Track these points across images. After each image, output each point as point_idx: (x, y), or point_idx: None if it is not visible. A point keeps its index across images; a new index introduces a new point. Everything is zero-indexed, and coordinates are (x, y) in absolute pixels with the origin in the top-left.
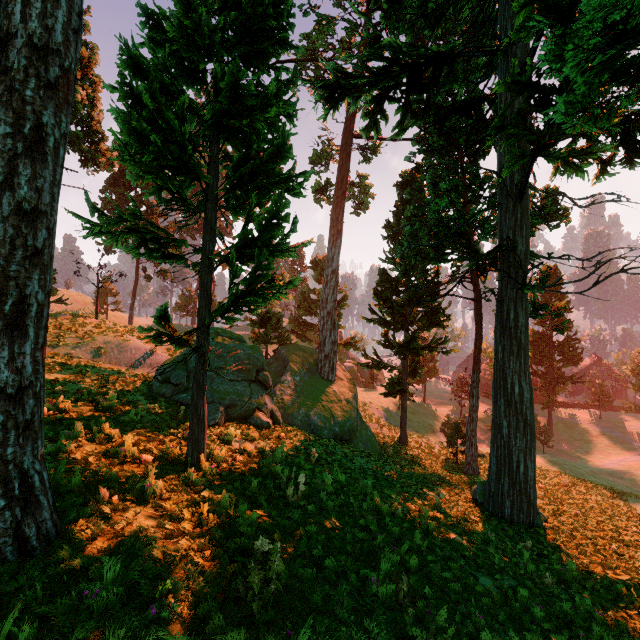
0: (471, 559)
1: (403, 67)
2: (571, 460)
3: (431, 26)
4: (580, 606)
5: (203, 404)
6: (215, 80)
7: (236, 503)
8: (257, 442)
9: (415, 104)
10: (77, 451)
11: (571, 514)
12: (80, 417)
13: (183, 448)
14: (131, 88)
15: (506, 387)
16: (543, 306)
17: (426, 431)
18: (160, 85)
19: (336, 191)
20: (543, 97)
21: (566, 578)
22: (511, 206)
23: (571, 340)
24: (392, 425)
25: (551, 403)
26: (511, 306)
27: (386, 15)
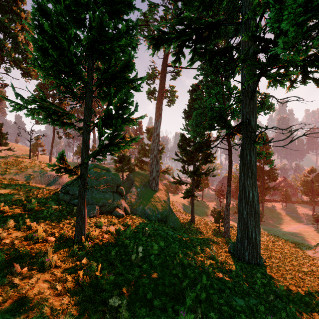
0: (232, 289)
1: (193, 29)
2: (273, 228)
3: (207, 10)
4: (289, 312)
5: (84, 207)
6: (89, 21)
7: (102, 266)
8: (116, 225)
9: (199, 49)
10: (7, 237)
11: (277, 257)
12: (13, 215)
13: (74, 231)
14: (38, 22)
15: (245, 194)
16: (262, 152)
17: (203, 215)
18: (57, 24)
19: (158, 93)
20: (265, 45)
21: (279, 295)
22: (248, 101)
23: (272, 169)
24: (187, 212)
25: (263, 200)
26: (248, 152)
27: (184, 3)
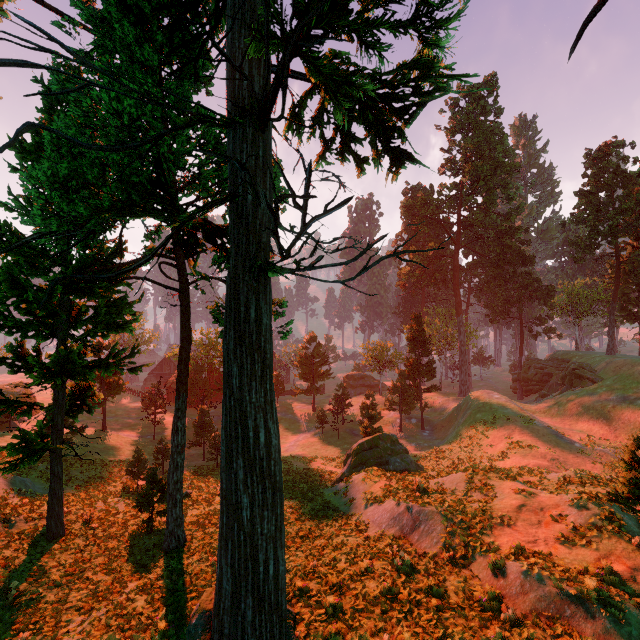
0: None
1: None
2: None
3: None
4: None
5: None
6: None
7: None
8: None
9: None
10: None
11: (309, 571)
12: None
13: None
14: None
15: (247, 436)
16: None
17: (105, 479)
18: None
19: None
20: None
21: None
22: (251, 133)
23: None
24: (39, 495)
25: None
26: (252, 297)
27: None
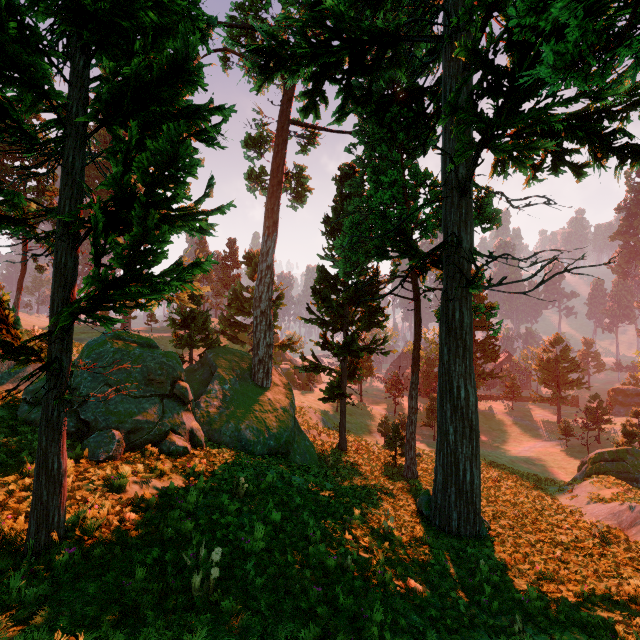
0: (439, 619)
1: (345, 42)
2: (492, 450)
3: (373, 7)
4: None
5: (58, 452)
6: None
7: (93, 633)
8: (167, 477)
9: (356, 90)
10: None
11: (509, 515)
12: None
13: None
14: None
15: (452, 391)
16: (479, 306)
17: (363, 432)
18: None
19: (271, 179)
20: (495, 80)
21: (529, 609)
22: (456, 201)
23: (490, 339)
24: (330, 429)
25: None
26: (456, 306)
27: None
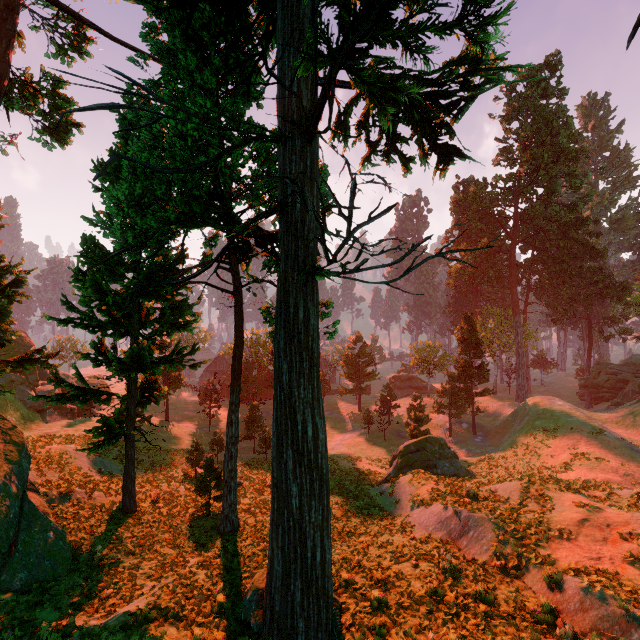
0: None
1: None
2: None
3: None
4: None
5: None
6: None
7: None
8: None
9: None
10: None
11: (354, 565)
12: None
13: None
14: None
15: (296, 429)
16: None
17: (168, 464)
18: None
19: None
20: None
21: None
22: (299, 145)
23: None
24: (115, 475)
25: None
26: (300, 299)
27: None
